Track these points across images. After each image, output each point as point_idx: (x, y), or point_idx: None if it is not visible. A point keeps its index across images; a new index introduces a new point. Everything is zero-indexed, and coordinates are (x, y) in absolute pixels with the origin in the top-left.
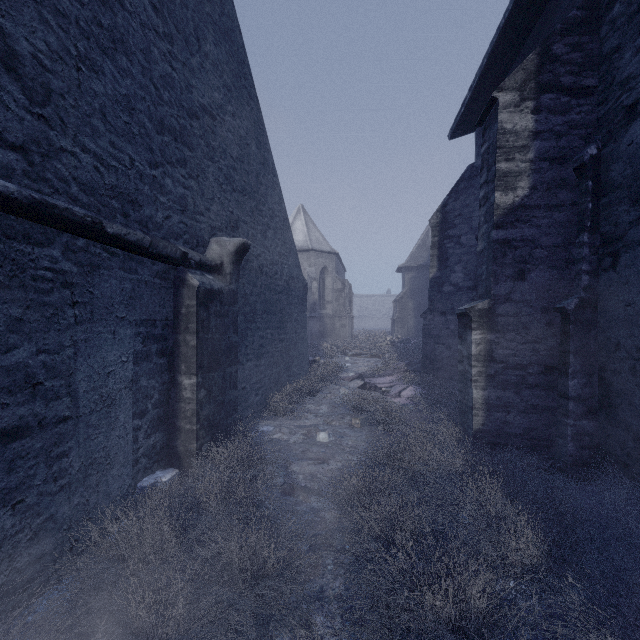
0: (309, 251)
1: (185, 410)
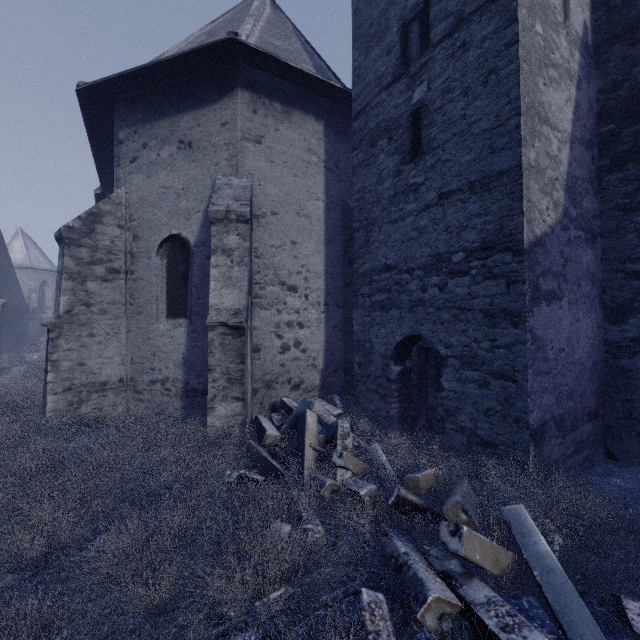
0: (29, 269)
1: None
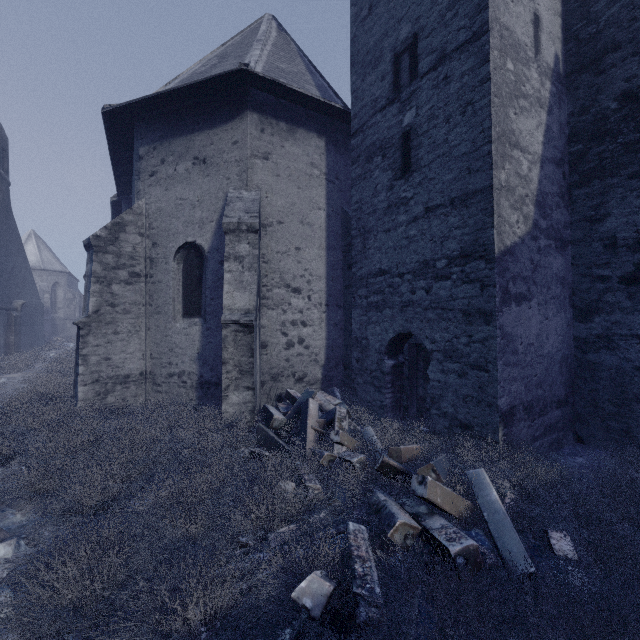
0: (42, 270)
1: (11, 344)
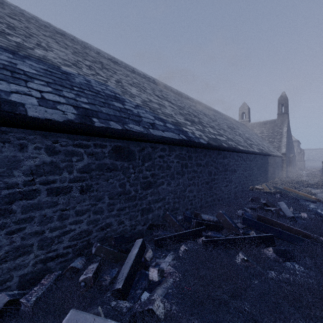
0: None
1: (290, 169)
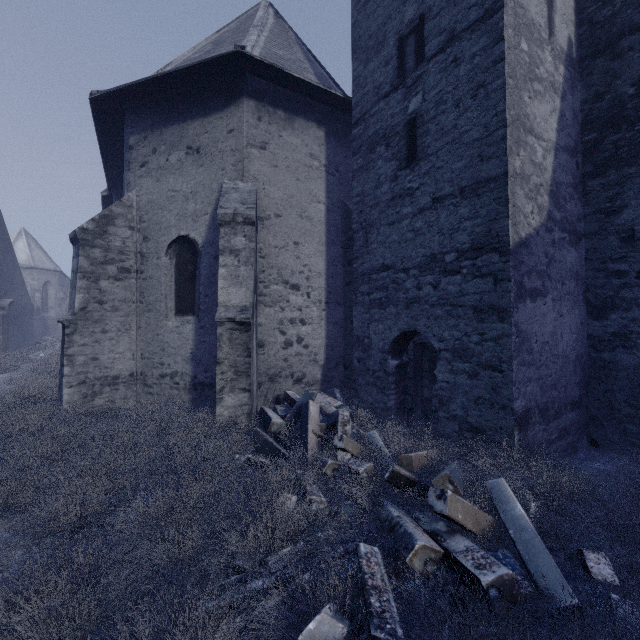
0: (32, 269)
1: None
